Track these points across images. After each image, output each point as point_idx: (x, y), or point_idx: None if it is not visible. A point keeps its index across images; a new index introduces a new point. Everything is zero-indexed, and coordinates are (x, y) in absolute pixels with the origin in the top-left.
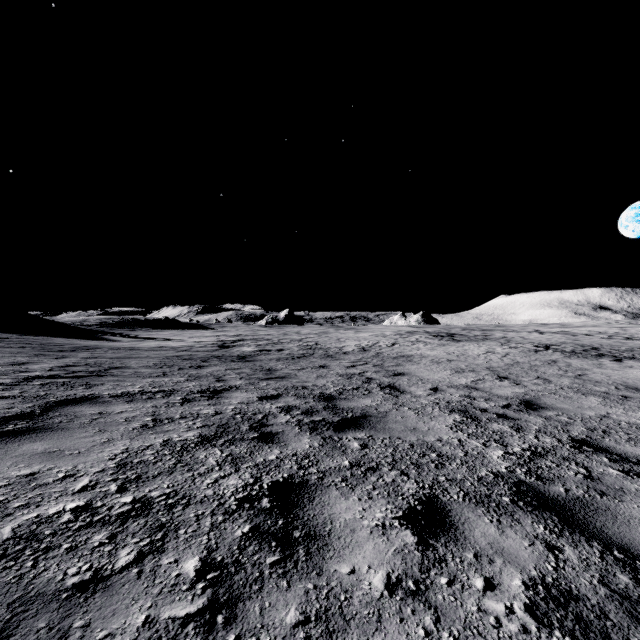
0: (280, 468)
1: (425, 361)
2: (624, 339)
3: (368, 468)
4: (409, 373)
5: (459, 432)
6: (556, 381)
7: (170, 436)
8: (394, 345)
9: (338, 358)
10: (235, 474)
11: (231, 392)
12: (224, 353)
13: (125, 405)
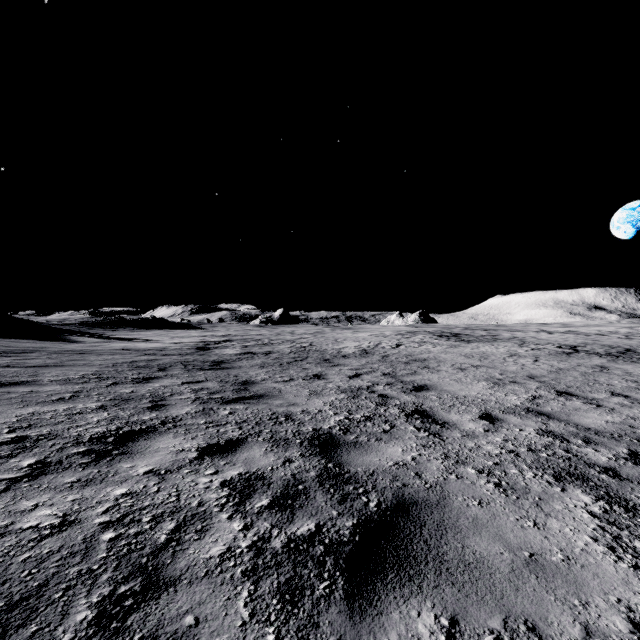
0: None
1: (445, 367)
2: None
3: None
4: (434, 386)
5: None
6: None
7: None
8: (399, 346)
9: (337, 363)
10: None
11: (155, 436)
12: (197, 357)
13: None
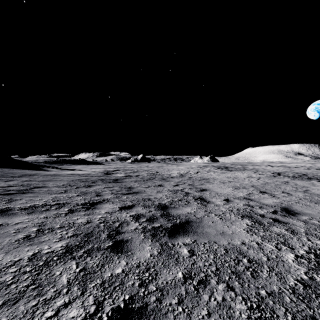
0: (123, 286)
1: (216, 182)
2: (316, 169)
3: (199, 281)
4: (209, 189)
5: (254, 235)
6: (295, 194)
7: (41, 248)
8: (198, 173)
9: (168, 180)
10: (79, 299)
11: (103, 204)
12: (106, 177)
13: (24, 216)
